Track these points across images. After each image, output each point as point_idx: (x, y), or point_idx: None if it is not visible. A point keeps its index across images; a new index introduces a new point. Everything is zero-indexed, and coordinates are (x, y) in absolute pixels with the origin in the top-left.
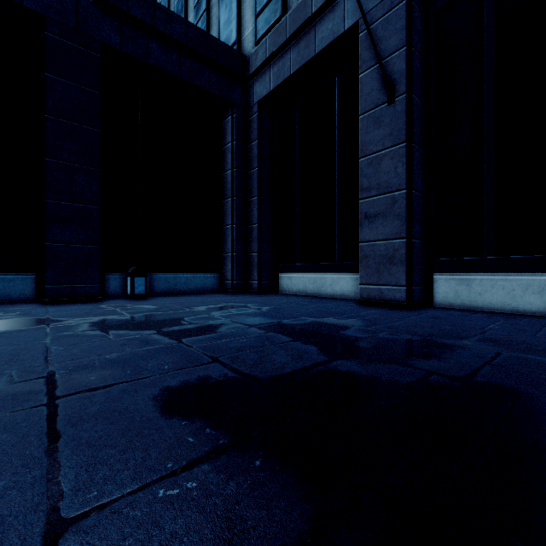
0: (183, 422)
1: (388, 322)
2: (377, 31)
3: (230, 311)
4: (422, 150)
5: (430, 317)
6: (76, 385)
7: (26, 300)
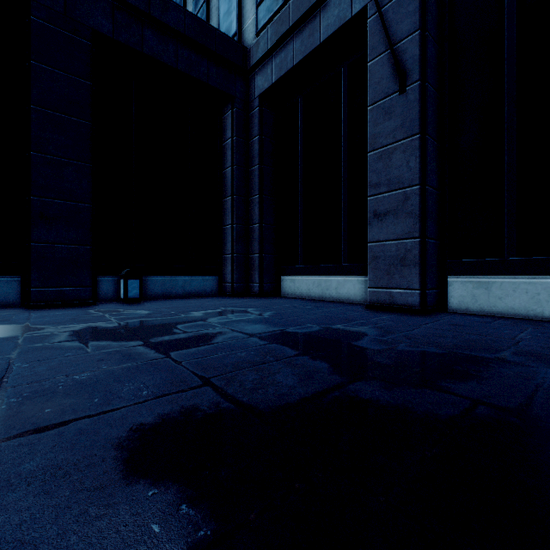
0: (151, 491)
1: (404, 331)
2: (387, 15)
3: (229, 317)
4: (436, 143)
5: (449, 324)
6: (22, 421)
7: (11, 305)
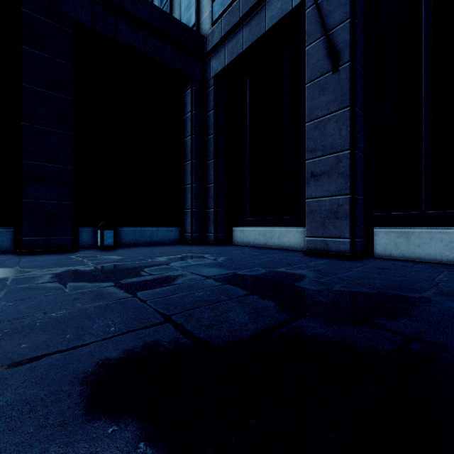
0: (111, 428)
1: (338, 273)
2: (322, 7)
3: (188, 262)
4: (364, 114)
5: (376, 268)
6: None
7: (5, 251)
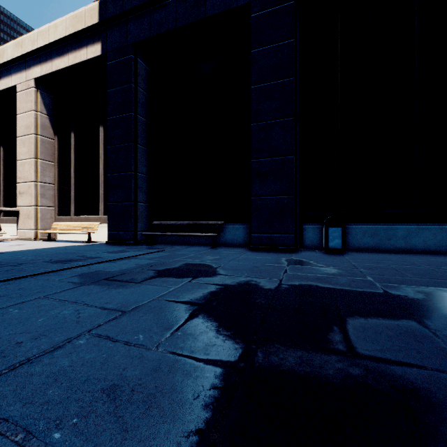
0: None
1: None
2: None
3: None
4: None
5: None
6: None
7: (246, 245)
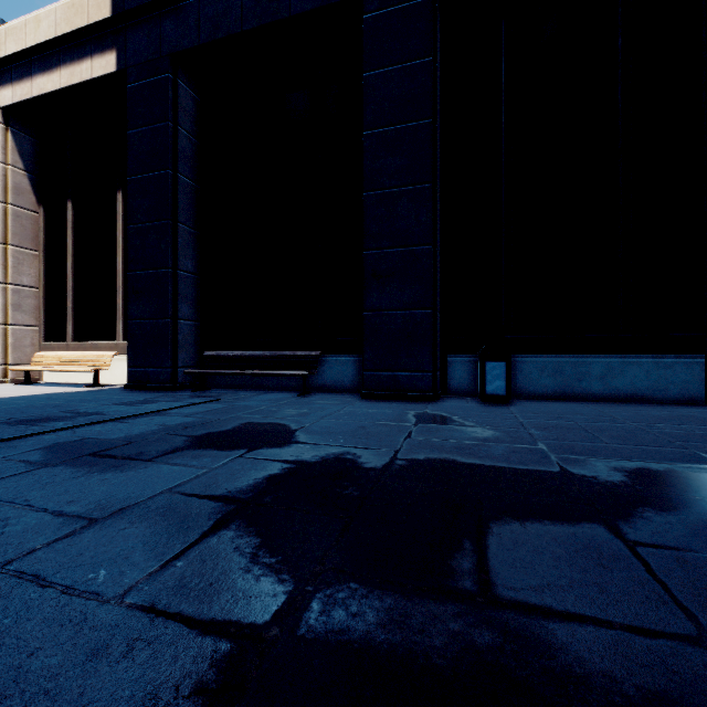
0: None
1: None
2: None
3: None
4: None
5: None
6: None
7: (357, 390)
